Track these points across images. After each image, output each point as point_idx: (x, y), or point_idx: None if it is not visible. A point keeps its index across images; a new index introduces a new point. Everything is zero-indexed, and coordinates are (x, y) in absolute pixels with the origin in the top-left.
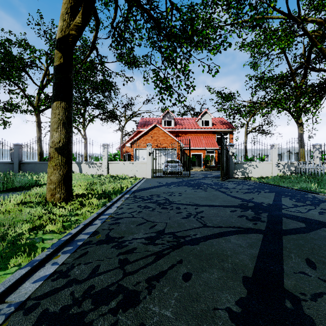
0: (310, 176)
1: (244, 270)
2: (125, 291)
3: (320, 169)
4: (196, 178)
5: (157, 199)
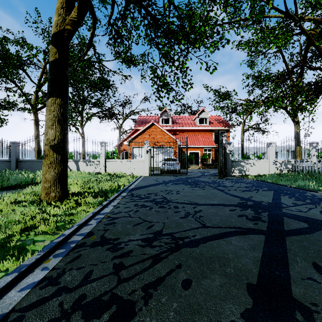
0: (307, 174)
1: (247, 276)
2: (119, 301)
3: (317, 167)
4: (194, 176)
5: (154, 198)
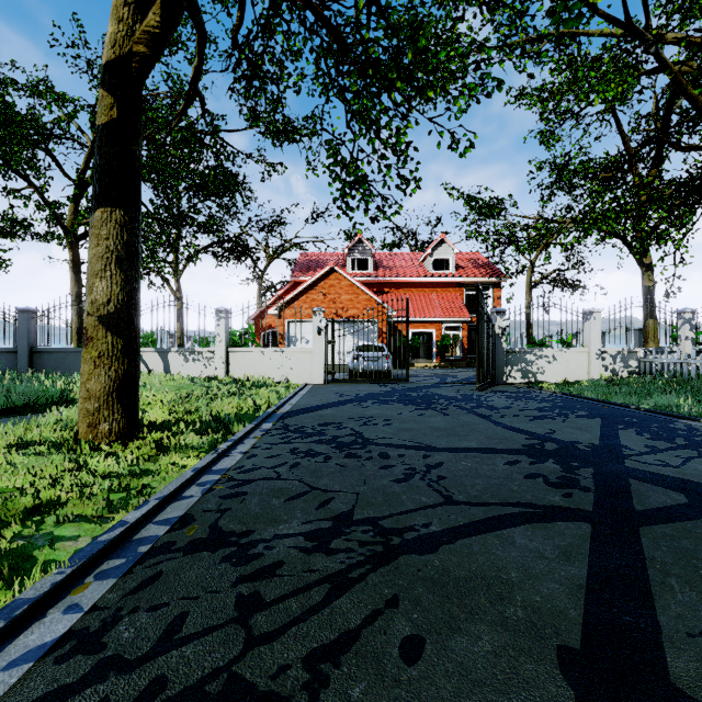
0: (673, 380)
1: (558, 626)
2: (247, 697)
3: (695, 364)
4: (423, 385)
5: (335, 435)
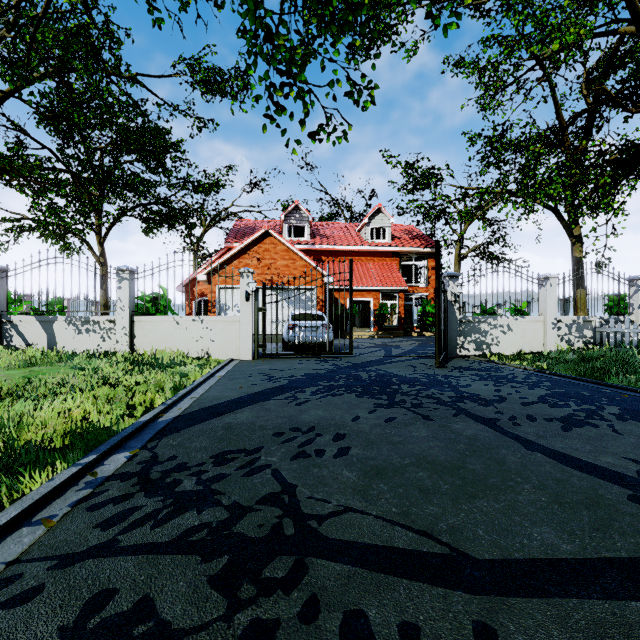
0: None
1: None
2: None
3: None
4: (369, 359)
5: (236, 501)
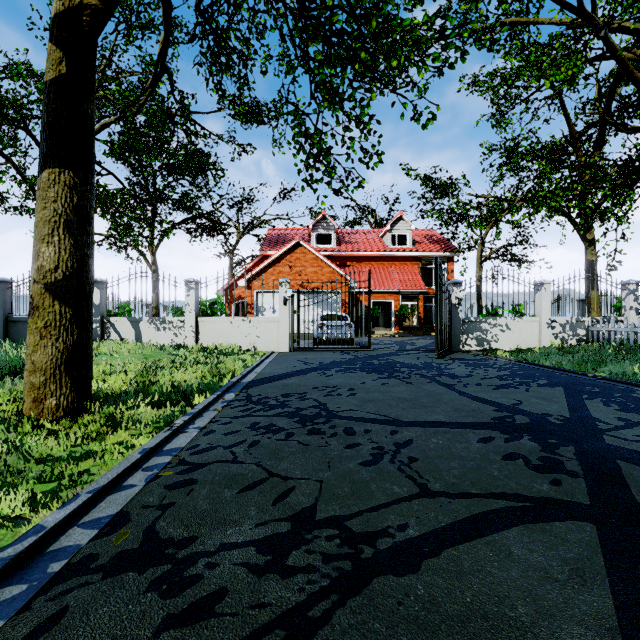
0: (621, 348)
1: None
2: None
3: None
4: (384, 352)
5: (298, 407)
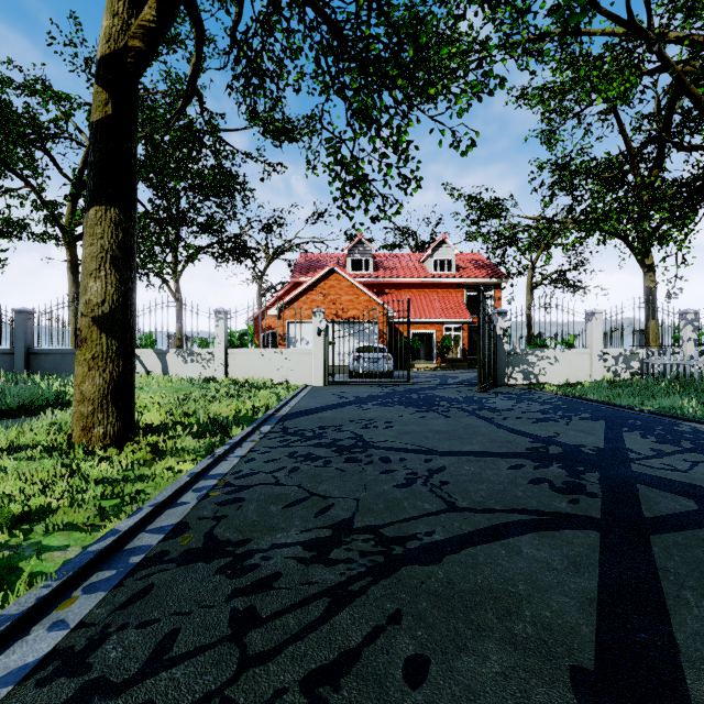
0: (676, 382)
1: (570, 645)
2: None
3: (698, 366)
4: (424, 386)
5: (335, 438)
